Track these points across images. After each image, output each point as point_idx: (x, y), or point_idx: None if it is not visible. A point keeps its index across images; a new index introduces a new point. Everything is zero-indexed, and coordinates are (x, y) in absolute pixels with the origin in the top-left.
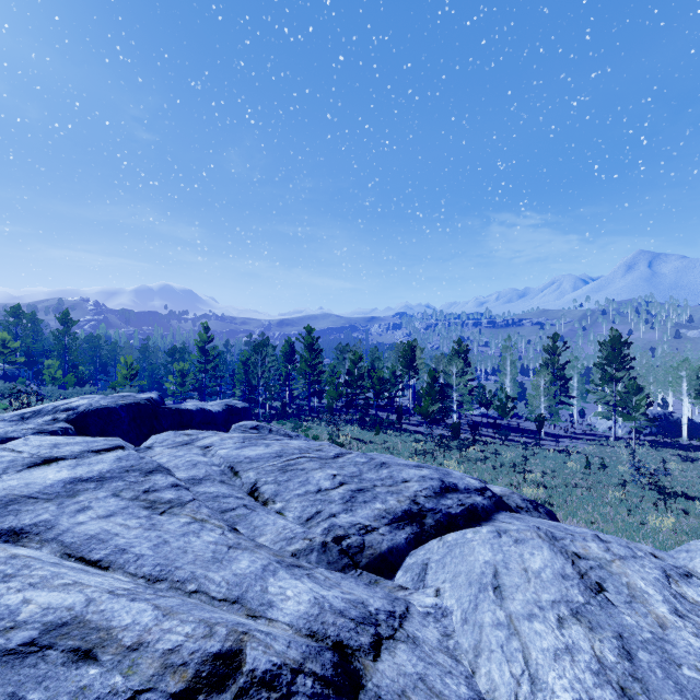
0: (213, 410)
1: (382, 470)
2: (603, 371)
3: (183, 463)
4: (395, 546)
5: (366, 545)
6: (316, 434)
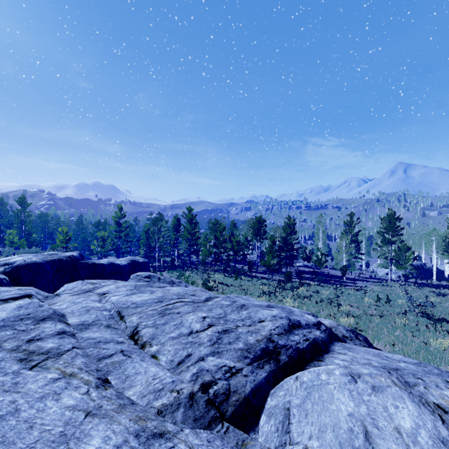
0: (121, 264)
1: (242, 312)
2: (383, 236)
3: (78, 309)
4: (257, 387)
5: (232, 390)
6: (194, 280)
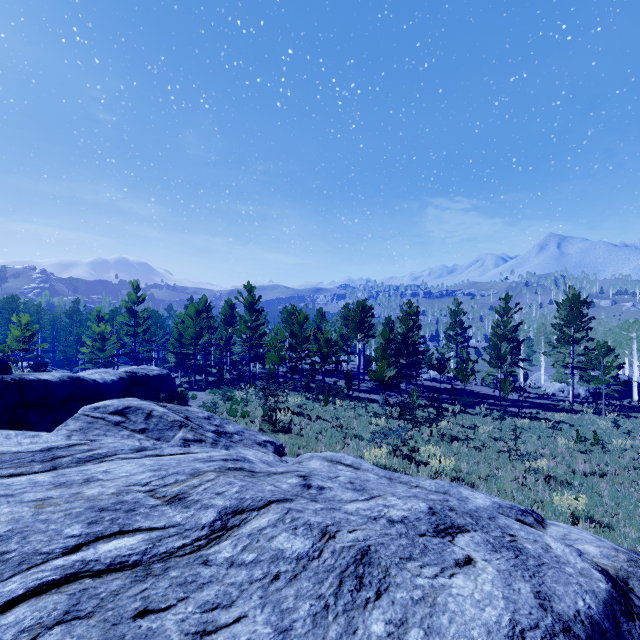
0: (101, 380)
1: (365, 619)
2: (561, 332)
3: None
4: None
5: None
6: (246, 410)
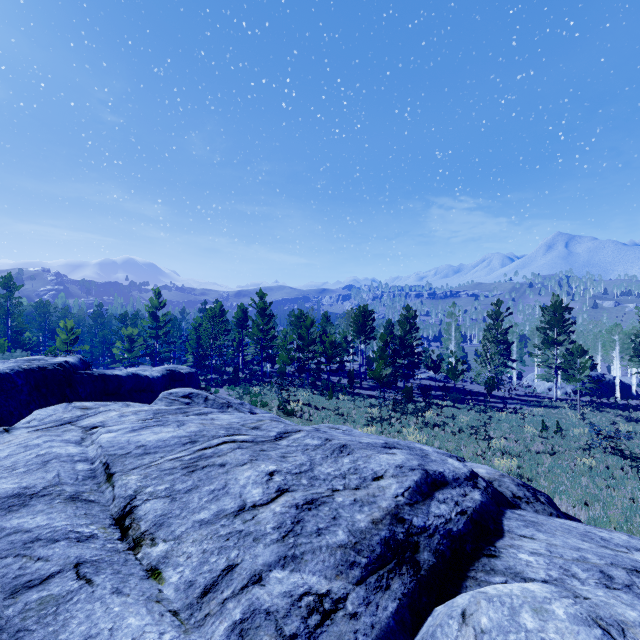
0: (151, 376)
1: (342, 459)
2: (545, 335)
3: (28, 459)
4: None
5: None
6: (265, 401)
